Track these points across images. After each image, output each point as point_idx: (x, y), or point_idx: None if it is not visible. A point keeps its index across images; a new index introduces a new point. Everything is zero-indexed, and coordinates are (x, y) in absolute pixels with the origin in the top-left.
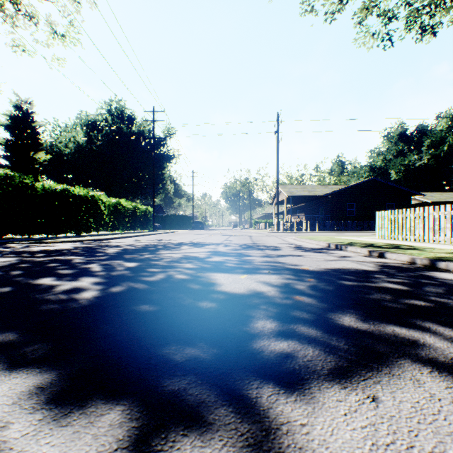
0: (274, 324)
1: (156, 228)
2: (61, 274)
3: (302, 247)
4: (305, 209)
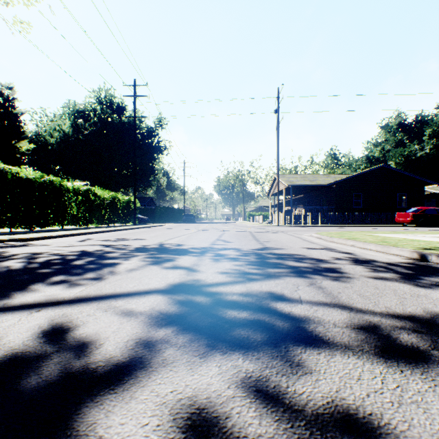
0: None
1: (143, 221)
2: None
3: (371, 260)
4: (304, 200)
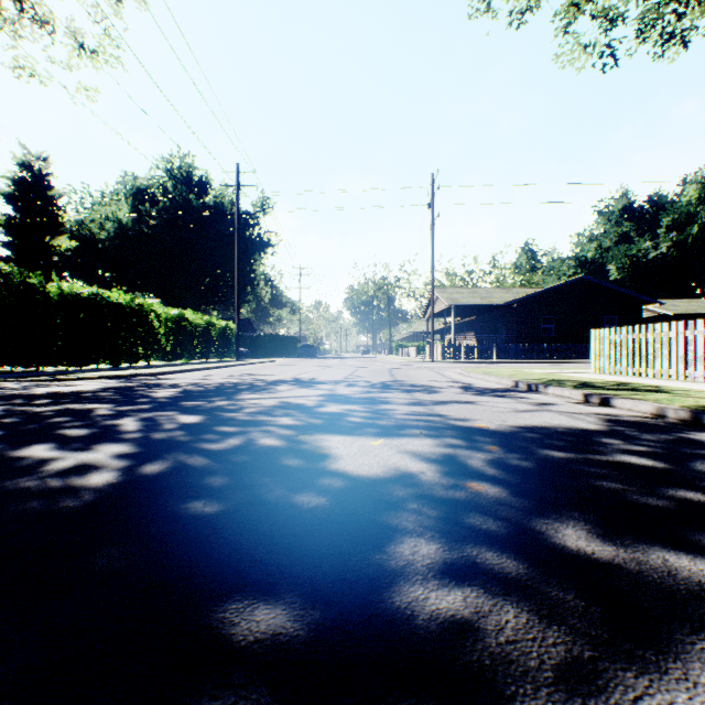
0: (435, 546)
1: (242, 355)
2: (65, 438)
3: (473, 387)
4: (475, 325)
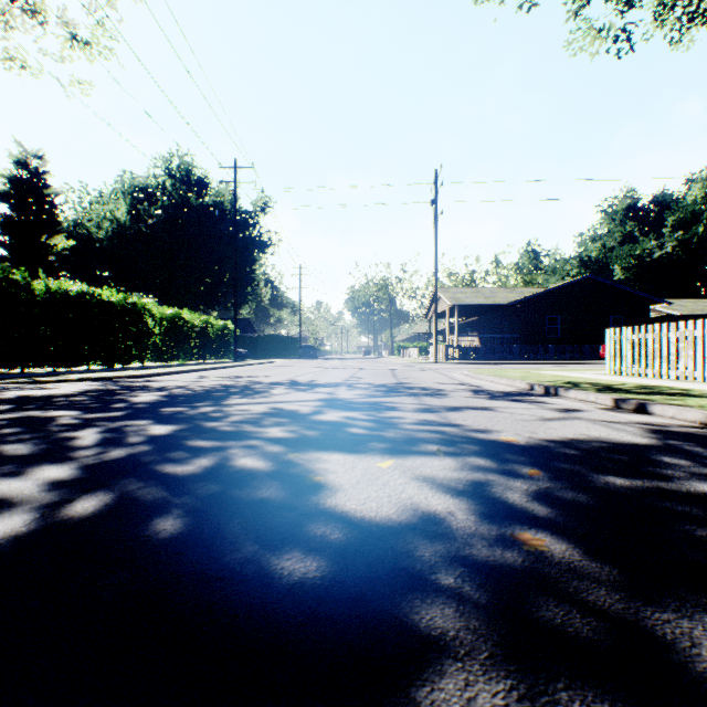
0: (502, 685)
1: (241, 356)
2: None
3: (485, 390)
4: (479, 325)
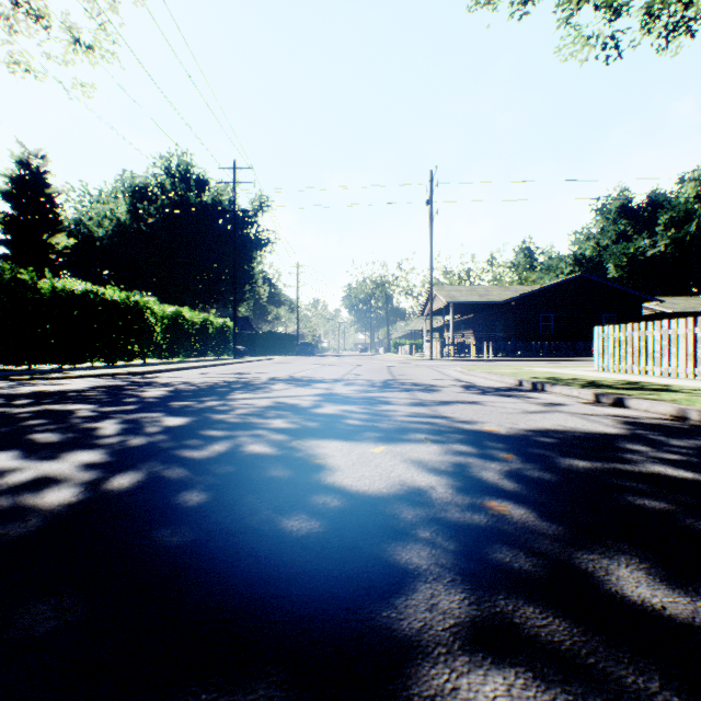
0: (458, 596)
1: (240, 353)
2: (32, 444)
3: (476, 386)
4: (474, 323)
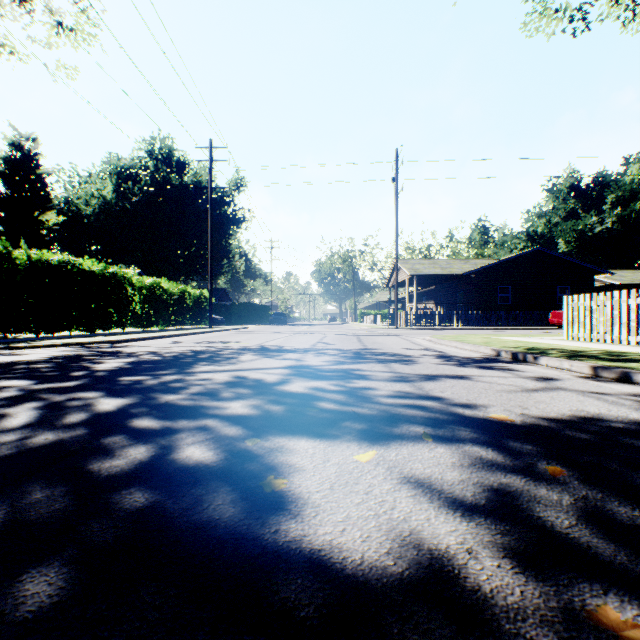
0: None
1: (217, 322)
2: None
3: (452, 356)
4: (435, 294)
